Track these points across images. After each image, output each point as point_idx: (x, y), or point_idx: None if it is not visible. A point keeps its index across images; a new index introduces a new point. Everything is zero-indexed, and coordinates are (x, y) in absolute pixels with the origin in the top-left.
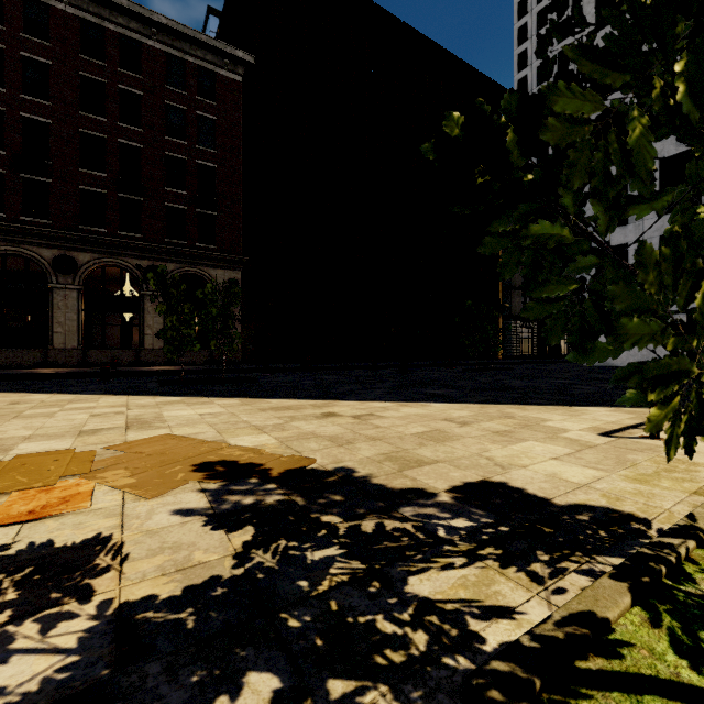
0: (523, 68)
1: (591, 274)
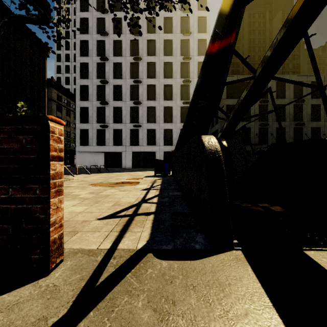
0: None
1: (78, 137)
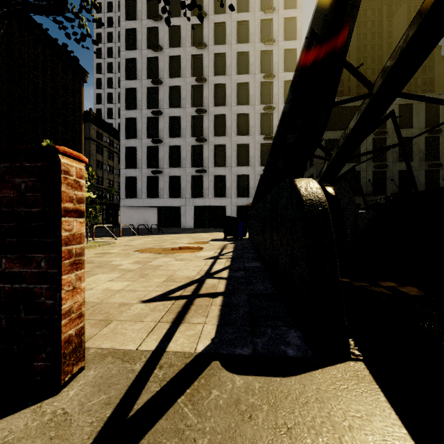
0: (99, 58)
1: (123, 187)
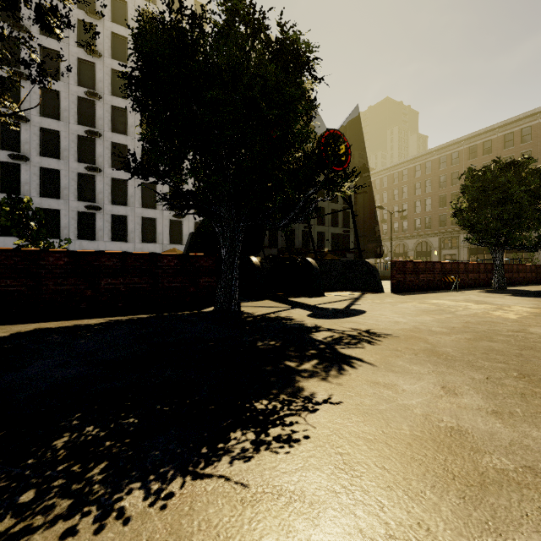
0: None
1: None
